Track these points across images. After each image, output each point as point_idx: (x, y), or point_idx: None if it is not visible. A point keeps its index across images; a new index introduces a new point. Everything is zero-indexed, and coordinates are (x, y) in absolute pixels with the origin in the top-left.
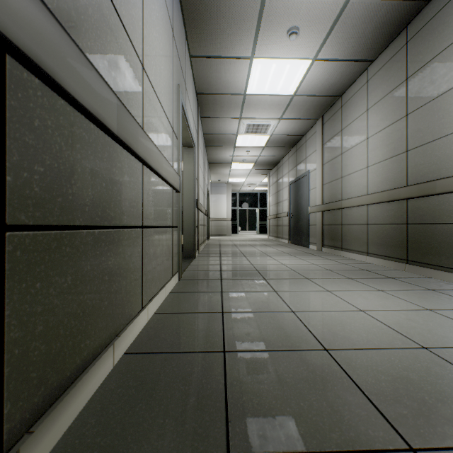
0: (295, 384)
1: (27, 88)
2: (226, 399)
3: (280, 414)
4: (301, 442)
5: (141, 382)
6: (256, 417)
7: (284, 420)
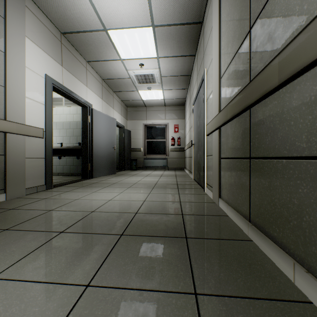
0: (145, 257)
1: (254, 111)
2: (188, 252)
3: (162, 245)
4: (159, 238)
5: (250, 266)
6: (174, 245)
7: (162, 244)
